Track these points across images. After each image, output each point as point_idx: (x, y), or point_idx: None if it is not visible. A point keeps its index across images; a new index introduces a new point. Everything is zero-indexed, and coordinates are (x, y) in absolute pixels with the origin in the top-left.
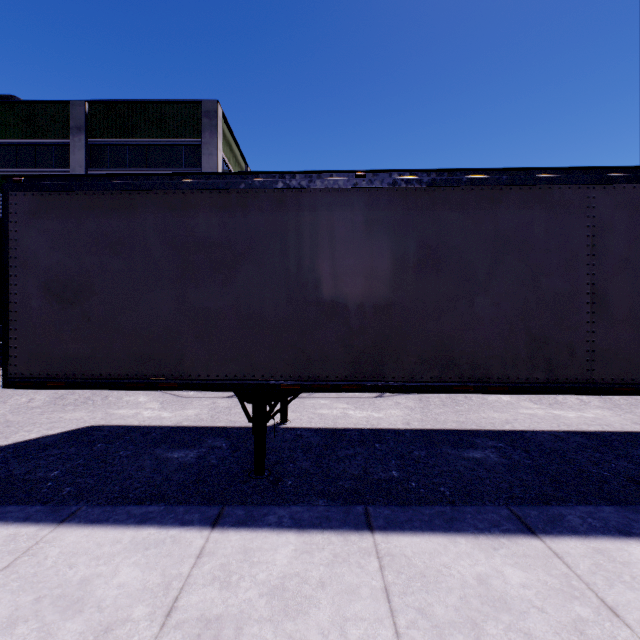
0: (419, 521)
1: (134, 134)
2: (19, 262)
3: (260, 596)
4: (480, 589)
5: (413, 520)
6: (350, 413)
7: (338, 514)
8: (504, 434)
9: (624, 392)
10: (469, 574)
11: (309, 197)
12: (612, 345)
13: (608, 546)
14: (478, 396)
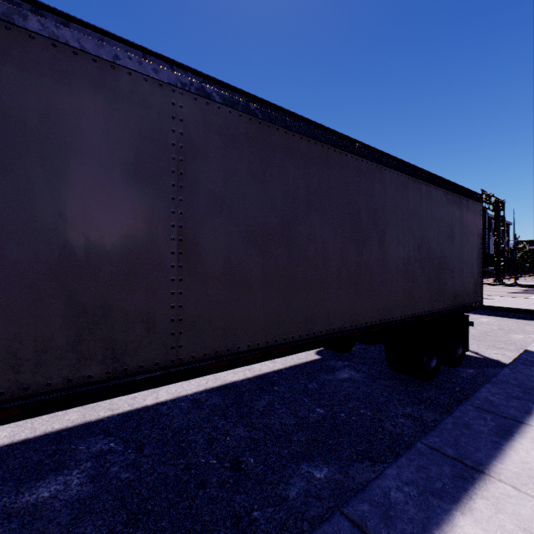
0: None
1: None
2: None
3: None
4: None
5: None
6: None
7: None
8: (134, 417)
9: (218, 368)
10: None
11: None
12: (205, 309)
13: None
14: None
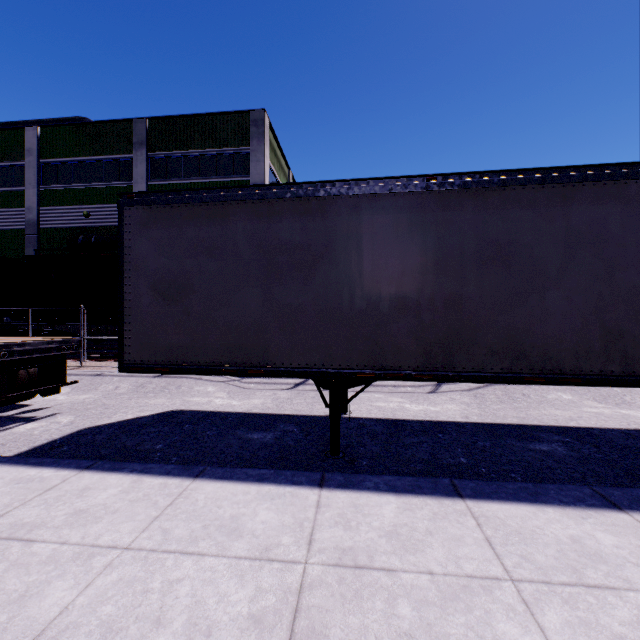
0: (504, 493)
1: (188, 146)
2: (132, 266)
3: (379, 537)
4: (575, 546)
5: (498, 492)
6: (406, 406)
7: (427, 484)
8: (569, 430)
9: None
10: (562, 535)
11: (382, 201)
12: None
13: None
14: (536, 394)
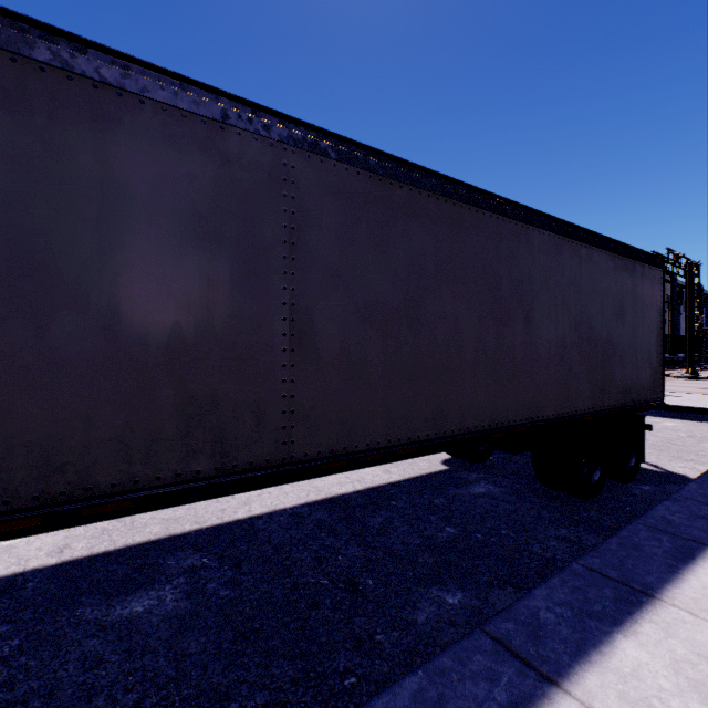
0: None
1: None
2: None
3: None
4: None
5: None
6: None
7: None
8: (226, 531)
9: (334, 469)
10: None
11: None
12: (319, 400)
13: None
14: None
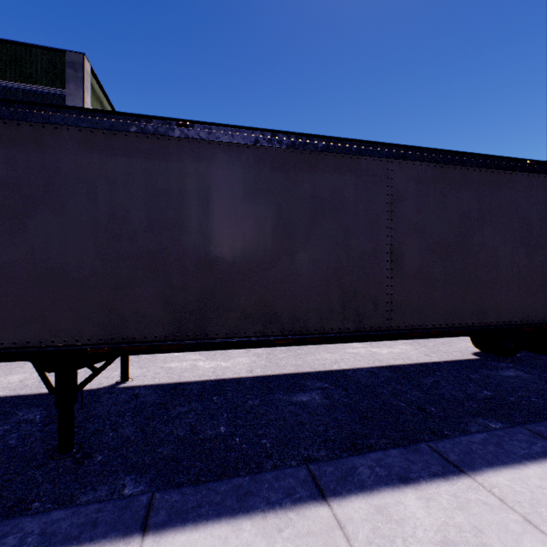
0: (208, 505)
1: None
2: None
3: None
4: None
5: (202, 505)
6: (199, 364)
7: (112, 513)
8: (331, 374)
9: (414, 336)
10: None
11: (123, 141)
12: (405, 297)
13: (388, 501)
14: None
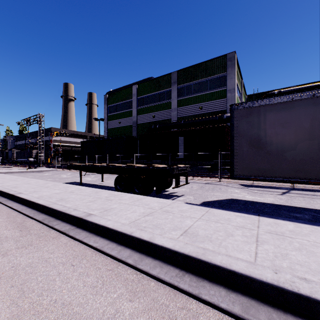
0: None
1: (195, 79)
2: (238, 134)
3: None
4: None
5: None
6: None
7: None
8: None
9: None
10: None
11: None
12: None
13: None
14: None
